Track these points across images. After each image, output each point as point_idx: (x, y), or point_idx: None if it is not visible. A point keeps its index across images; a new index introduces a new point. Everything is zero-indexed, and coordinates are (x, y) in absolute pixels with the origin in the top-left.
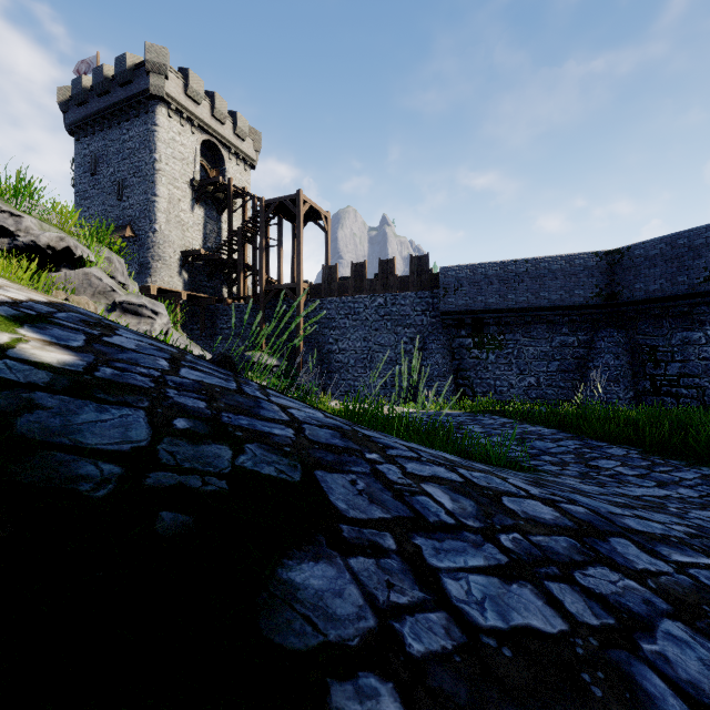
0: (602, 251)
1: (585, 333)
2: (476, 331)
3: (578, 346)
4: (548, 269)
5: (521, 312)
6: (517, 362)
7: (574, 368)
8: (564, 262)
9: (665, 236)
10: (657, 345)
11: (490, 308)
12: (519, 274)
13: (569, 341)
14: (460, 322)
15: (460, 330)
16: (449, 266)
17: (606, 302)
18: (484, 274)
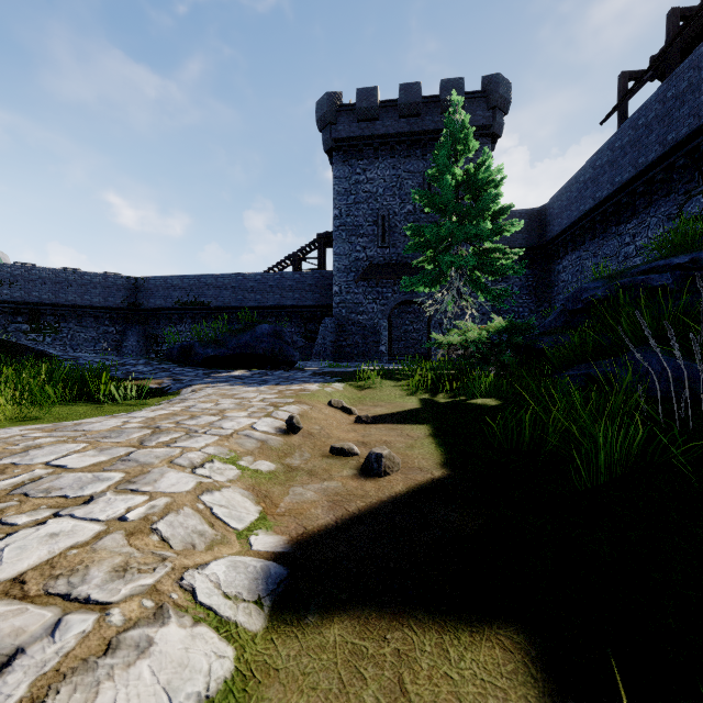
0: (131, 276)
1: (121, 325)
2: (34, 319)
3: (116, 334)
4: (95, 281)
5: (75, 308)
6: (71, 343)
7: (113, 348)
8: (106, 278)
9: (160, 276)
10: (158, 334)
11: (47, 303)
12: (73, 281)
13: (110, 330)
14: (17, 310)
15: (17, 317)
16: (5, 263)
17: (133, 307)
18: (41, 276)
